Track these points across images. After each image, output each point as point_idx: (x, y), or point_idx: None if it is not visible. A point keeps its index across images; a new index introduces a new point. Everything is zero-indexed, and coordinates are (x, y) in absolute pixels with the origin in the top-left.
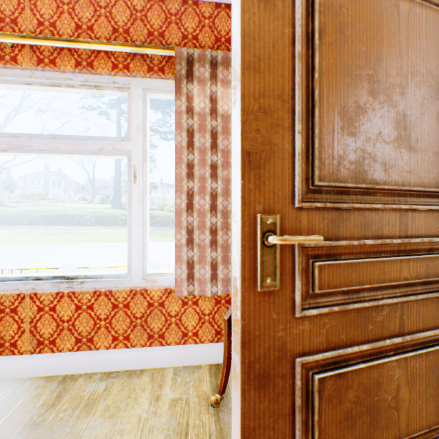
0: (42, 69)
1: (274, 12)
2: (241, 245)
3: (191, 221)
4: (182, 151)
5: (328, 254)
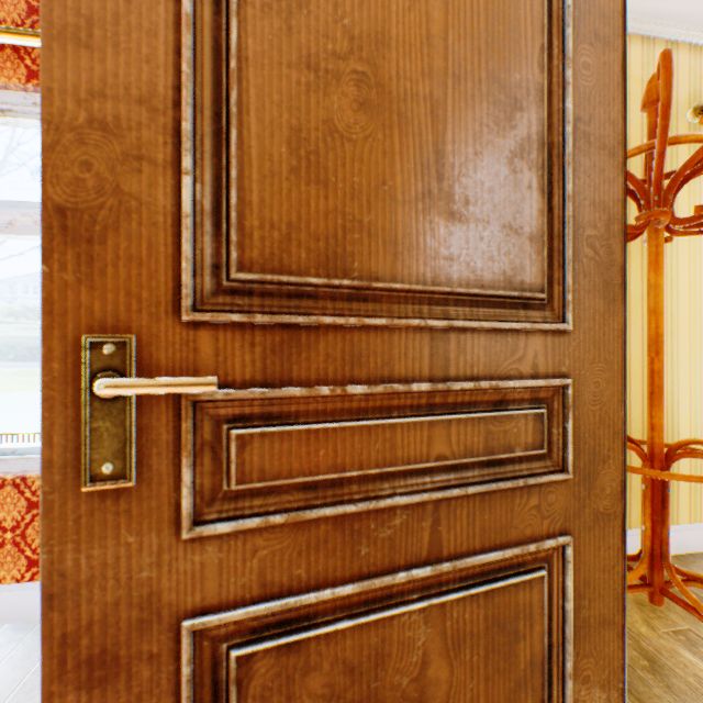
0: None
1: None
2: (43, 398)
3: None
4: None
5: (268, 414)
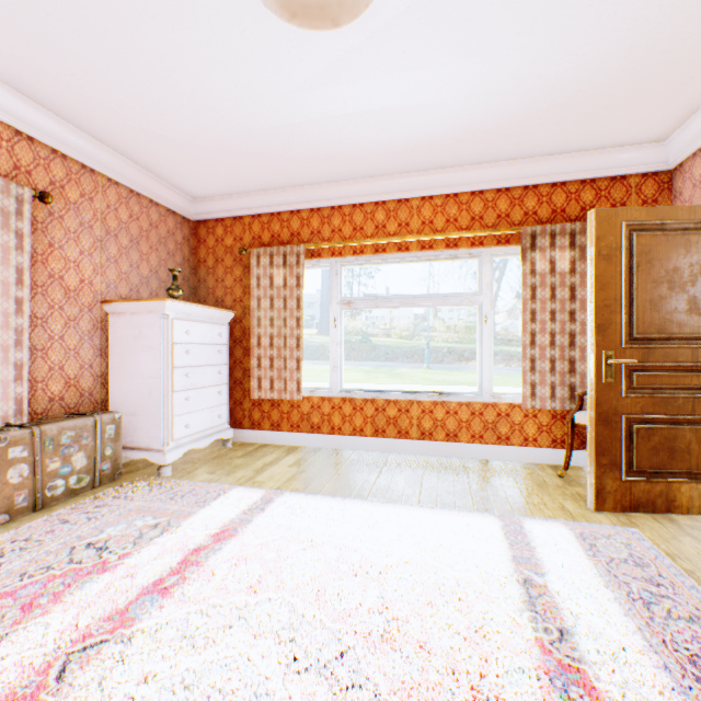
0: (422, 252)
1: (610, 262)
2: (594, 364)
3: (532, 354)
4: (526, 302)
5: (641, 370)
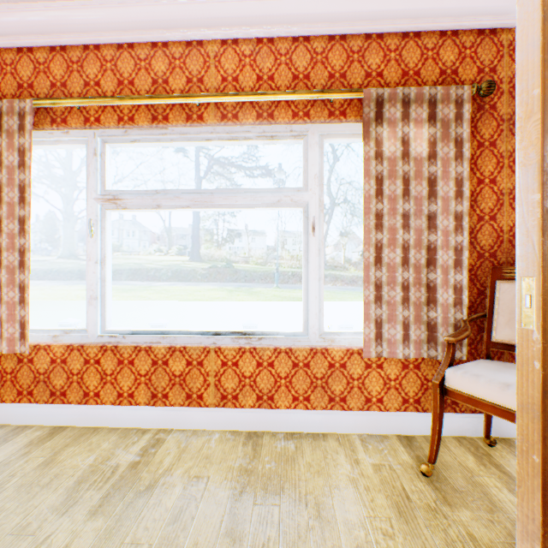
0: (224, 124)
1: None
2: (541, 299)
3: (378, 276)
4: (370, 201)
5: None
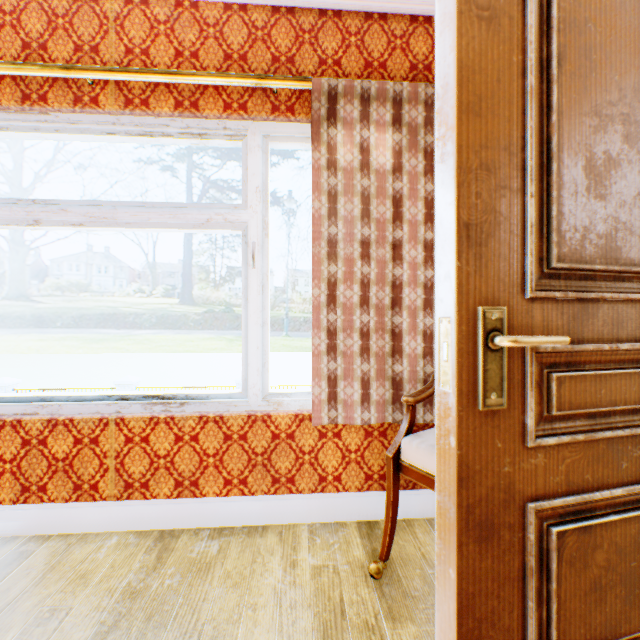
0: (131, 113)
1: (498, 33)
2: (456, 349)
3: (332, 320)
4: (321, 223)
5: (567, 363)
